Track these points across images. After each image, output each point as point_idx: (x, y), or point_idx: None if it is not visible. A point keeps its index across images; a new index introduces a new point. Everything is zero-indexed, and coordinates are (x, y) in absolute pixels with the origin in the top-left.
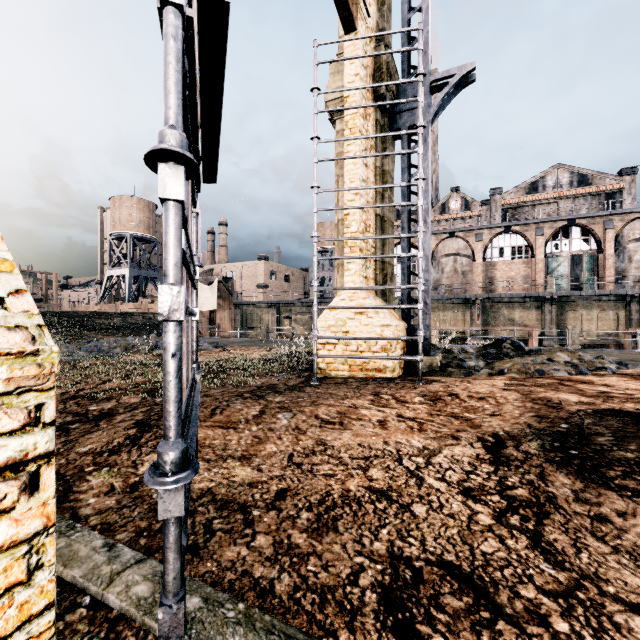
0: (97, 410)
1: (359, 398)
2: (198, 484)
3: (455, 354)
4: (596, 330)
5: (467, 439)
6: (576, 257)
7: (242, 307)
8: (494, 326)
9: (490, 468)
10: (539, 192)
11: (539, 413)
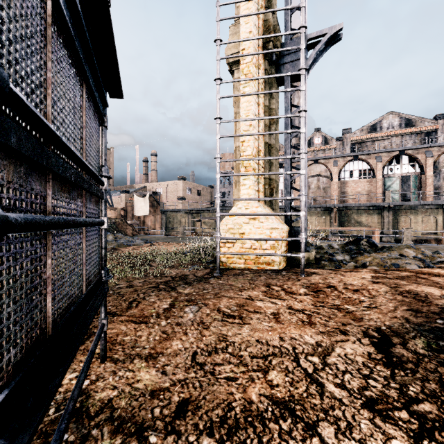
0: None
1: (254, 289)
2: (100, 393)
3: (325, 250)
4: (421, 230)
5: (354, 334)
6: (404, 177)
7: (166, 213)
8: (347, 227)
9: (386, 371)
10: (377, 131)
11: (412, 307)
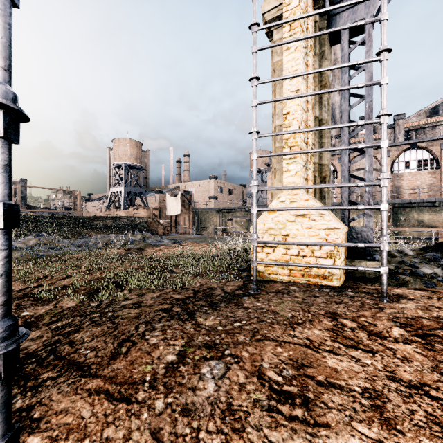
0: (25, 317)
1: (313, 324)
2: None
3: (398, 257)
4: None
5: None
6: None
7: (198, 212)
8: (404, 227)
9: None
10: (439, 115)
11: None
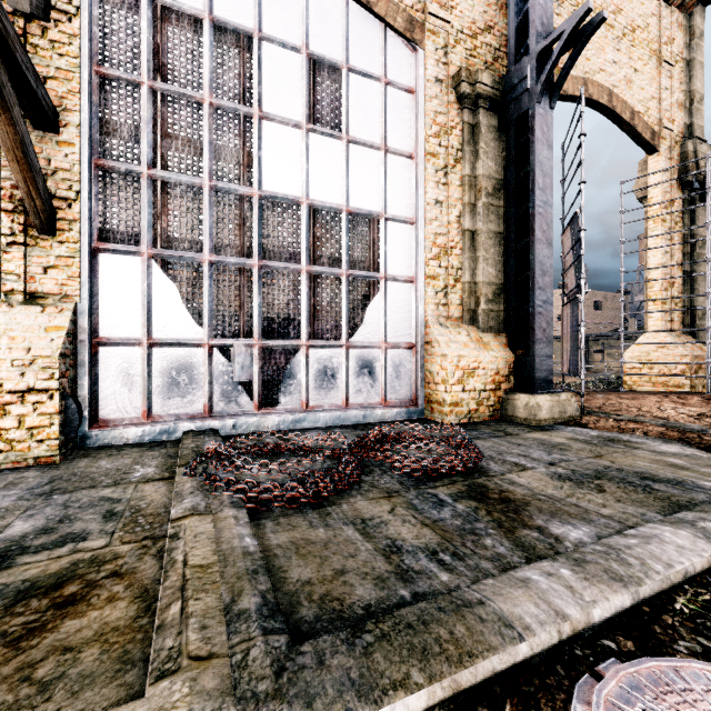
0: None
1: (650, 395)
2: None
3: None
4: None
5: (707, 408)
6: None
7: None
8: None
9: (704, 411)
10: None
11: None
